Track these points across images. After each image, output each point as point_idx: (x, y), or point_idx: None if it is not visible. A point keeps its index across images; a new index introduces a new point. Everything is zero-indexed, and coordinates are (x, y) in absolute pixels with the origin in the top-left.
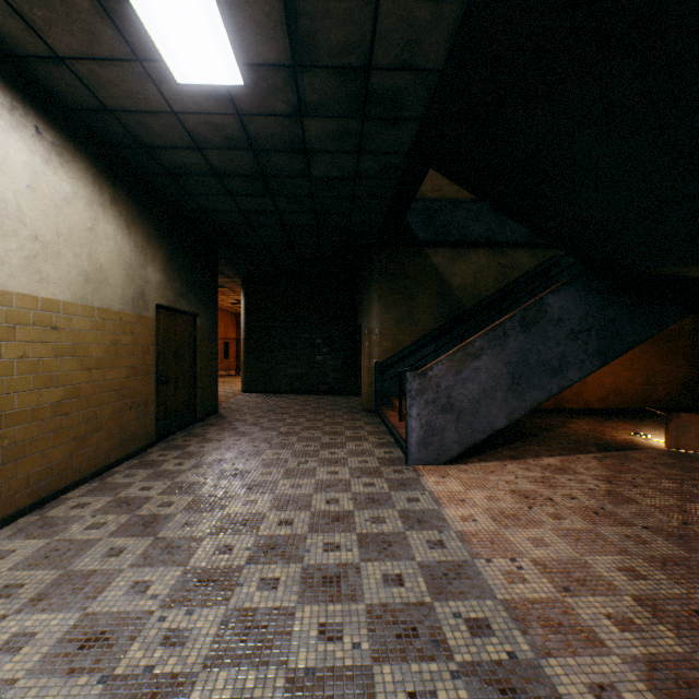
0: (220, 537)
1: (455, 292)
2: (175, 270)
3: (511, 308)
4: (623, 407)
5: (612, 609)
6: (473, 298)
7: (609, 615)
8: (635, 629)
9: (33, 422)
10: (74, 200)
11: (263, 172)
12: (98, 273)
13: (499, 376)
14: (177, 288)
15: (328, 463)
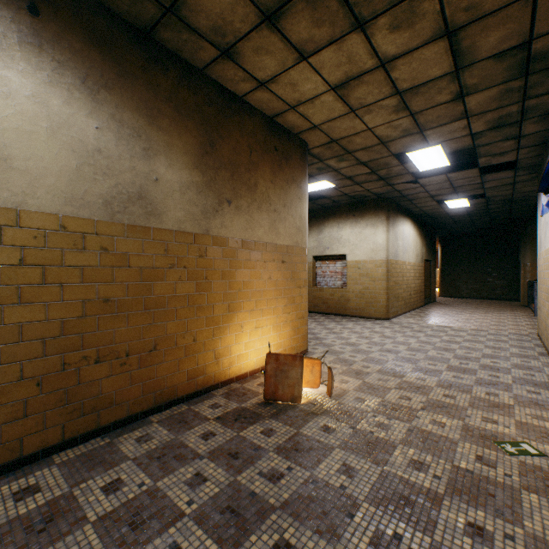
0: (466, 317)
1: None
2: (426, 246)
3: None
4: None
5: None
6: None
7: None
8: None
9: (412, 291)
10: (415, 237)
11: (468, 214)
12: (417, 254)
13: None
14: (427, 252)
15: (497, 313)
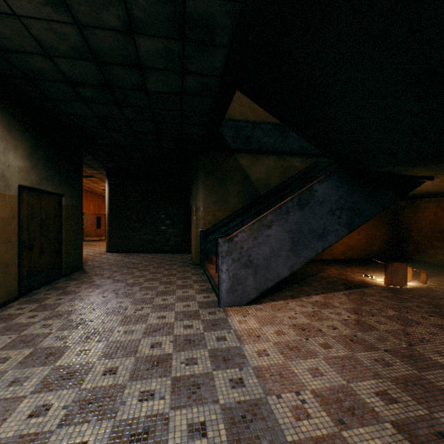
0: (41, 396)
1: (254, 183)
2: (39, 159)
3: (290, 195)
4: (355, 258)
5: (379, 441)
6: (266, 188)
7: None
8: None
9: None
10: None
11: (108, 83)
12: None
13: (284, 240)
14: (41, 173)
15: (159, 309)
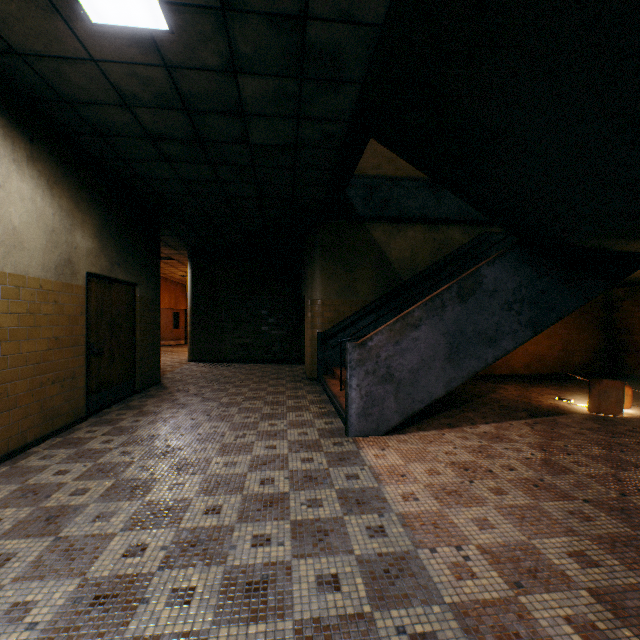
0: (133, 534)
1: (394, 265)
2: (110, 237)
3: (445, 281)
4: (544, 373)
5: (570, 610)
6: (410, 271)
7: (569, 618)
8: (599, 637)
9: None
10: None
11: (200, 136)
12: (10, 236)
13: (437, 346)
14: (112, 257)
15: (266, 436)
